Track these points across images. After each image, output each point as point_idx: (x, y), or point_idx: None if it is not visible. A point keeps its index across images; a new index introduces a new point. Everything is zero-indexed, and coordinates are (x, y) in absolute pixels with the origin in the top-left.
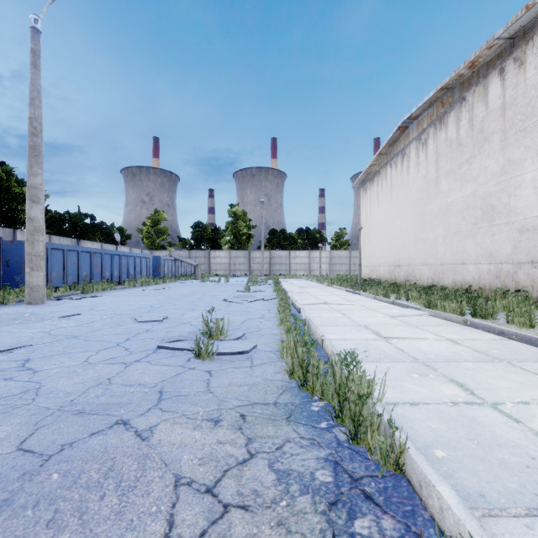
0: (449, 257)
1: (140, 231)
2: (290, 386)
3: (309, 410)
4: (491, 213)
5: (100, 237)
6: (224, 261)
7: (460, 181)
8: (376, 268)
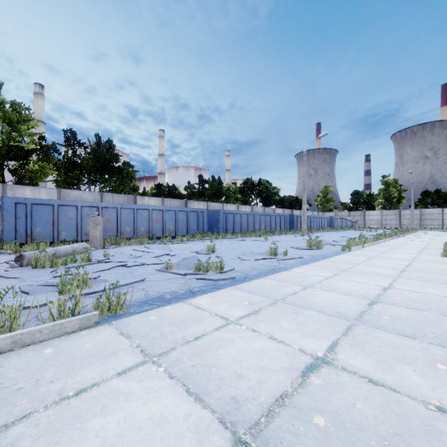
0: None
1: (315, 200)
2: None
3: None
4: None
5: None
6: (377, 217)
7: None
8: None
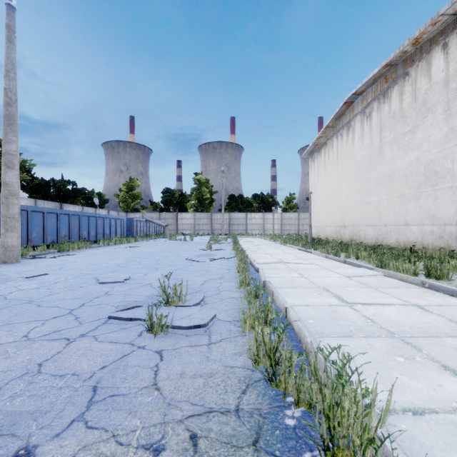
0: (392, 219)
1: (117, 196)
2: (254, 377)
3: (283, 426)
4: (434, 178)
5: (82, 201)
6: (190, 221)
7: (403, 149)
8: (323, 228)
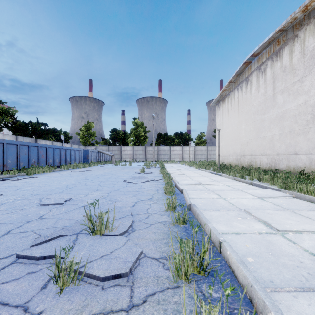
0: (283, 149)
1: (78, 134)
2: None
3: None
4: None
5: (53, 138)
6: (130, 152)
7: (293, 95)
8: (227, 157)
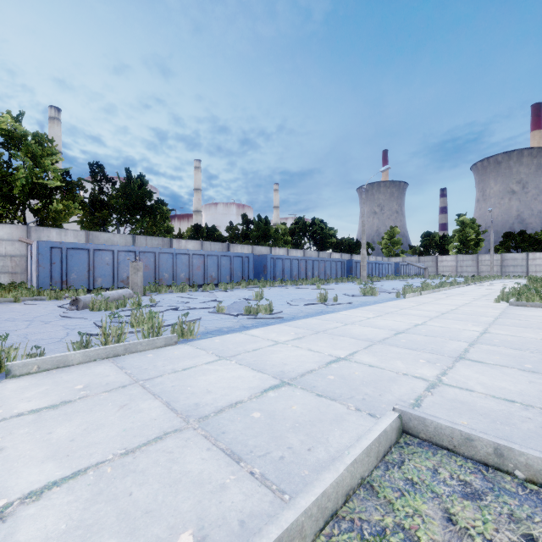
0: None
1: (380, 243)
2: None
3: None
4: None
5: None
6: (451, 264)
7: None
8: None
